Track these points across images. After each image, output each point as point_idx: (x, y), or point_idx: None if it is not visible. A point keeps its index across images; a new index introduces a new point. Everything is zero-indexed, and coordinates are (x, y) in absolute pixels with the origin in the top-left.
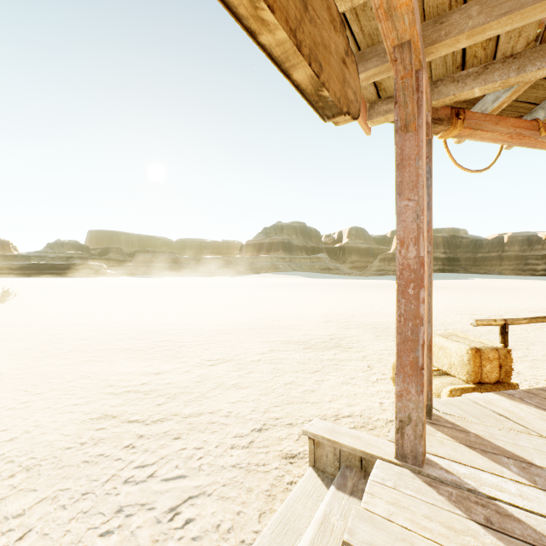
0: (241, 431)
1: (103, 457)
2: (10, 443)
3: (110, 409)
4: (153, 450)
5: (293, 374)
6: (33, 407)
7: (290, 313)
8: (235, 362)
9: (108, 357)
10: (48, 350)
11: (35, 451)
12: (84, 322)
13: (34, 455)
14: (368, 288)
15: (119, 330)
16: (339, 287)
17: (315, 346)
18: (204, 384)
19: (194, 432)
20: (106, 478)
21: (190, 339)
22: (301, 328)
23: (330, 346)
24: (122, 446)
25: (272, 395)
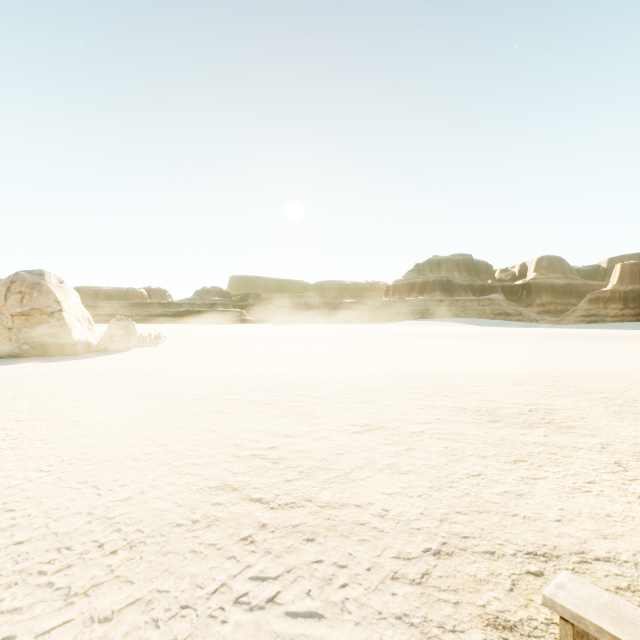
0: (405, 548)
1: (214, 549)
2: (124, 503)
3: (231, 476)
4: (277, 554)
5: (480, 460)
6: (155, 461)
7: (458, 369)
8: (388, 431)
9: (237, 409)
10: (182, 395)
11: (144, 521)
12: (220, 368)
13: (142, 526)
14: (573, 340)
15: (251, 379)
16: (525, 338)
17: (507, 420)
18: (346, 458)
19: (334, 535)
20: (213, 586)
21: (329, 395)
22: (479, 391)
23: (533, 422)
24: (238, 537)
25: (450, 491)
